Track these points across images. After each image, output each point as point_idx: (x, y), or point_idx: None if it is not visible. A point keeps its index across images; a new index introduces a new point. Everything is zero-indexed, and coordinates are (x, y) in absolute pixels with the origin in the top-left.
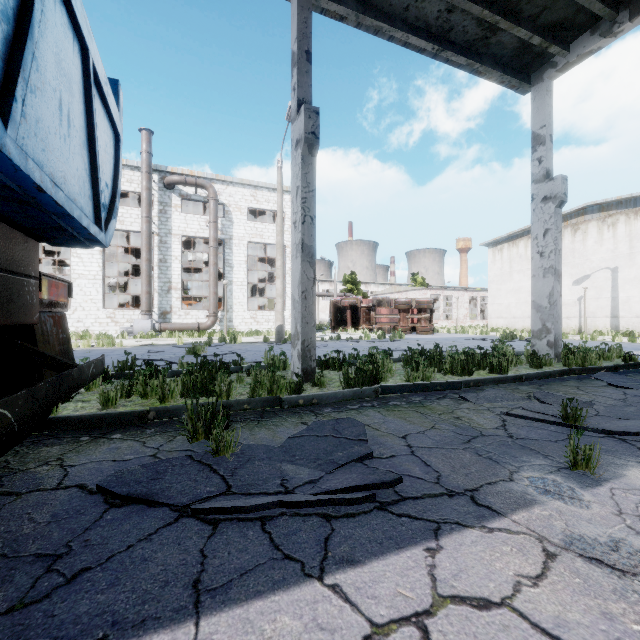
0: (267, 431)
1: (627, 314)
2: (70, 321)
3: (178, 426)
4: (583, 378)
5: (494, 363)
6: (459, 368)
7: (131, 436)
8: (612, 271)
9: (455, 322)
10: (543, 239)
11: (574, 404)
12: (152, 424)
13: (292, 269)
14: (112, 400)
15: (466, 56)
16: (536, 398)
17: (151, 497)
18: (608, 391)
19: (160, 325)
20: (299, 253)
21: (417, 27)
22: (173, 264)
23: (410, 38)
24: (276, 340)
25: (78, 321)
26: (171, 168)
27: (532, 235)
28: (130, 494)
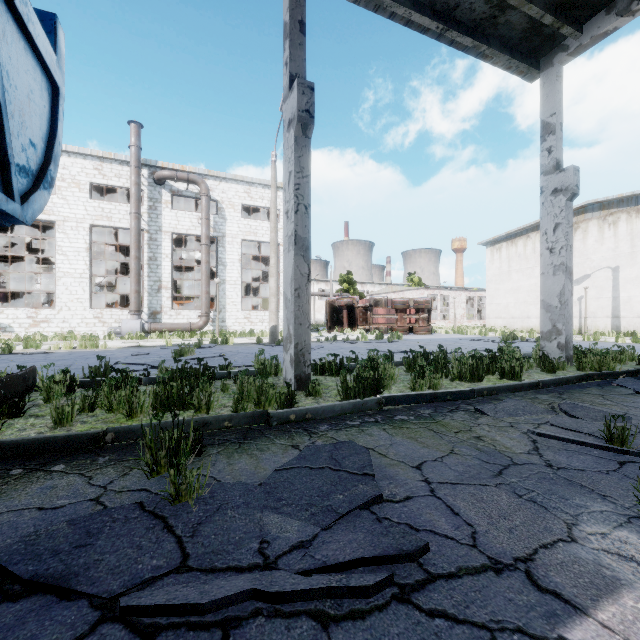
0: (249, 459)
1: (628, 314)
2: (55, 321)
3: (131, 458)
4: (604, 384)
5: (505, 368)
6: (468, 374)
7: (76, 468)
8: (613, 270)
9: (452, 322)
10: (553, 234)
11: (608, 418)
12: (109, 449)
13: (284, 264)
14: (67, 416)
15: (472, 37)
16: (563, 411)
17: (66, 582)
18: (638, 401)
19: (150, 325)
20: (292, 246)
21: (420, 3)
22: (163, 262)
23: (413, 15)
24: (270, 341)
25: (63, 321)
26: (161, 163)
27: (541, 230)
28: (36, 577)
